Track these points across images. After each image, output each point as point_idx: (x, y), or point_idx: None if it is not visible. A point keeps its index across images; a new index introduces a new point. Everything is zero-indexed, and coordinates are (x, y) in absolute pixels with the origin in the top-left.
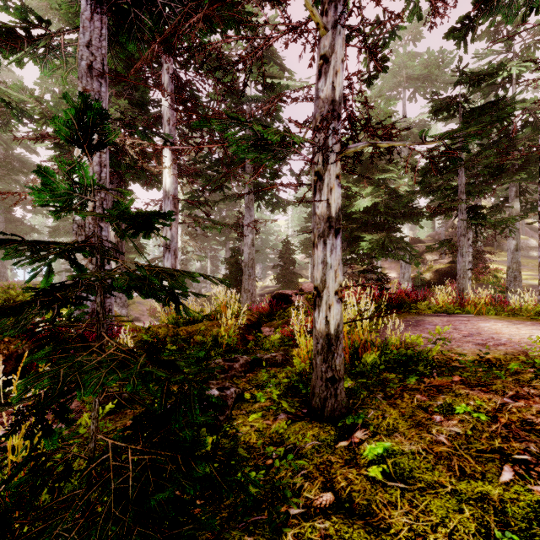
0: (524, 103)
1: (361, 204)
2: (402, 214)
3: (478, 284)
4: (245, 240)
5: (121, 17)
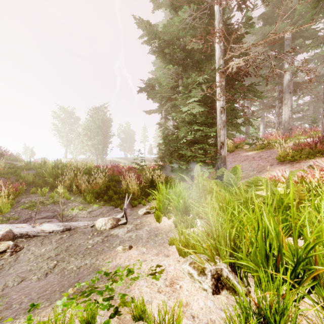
0: None
1: None
2: None
3: None
4: None
5: None
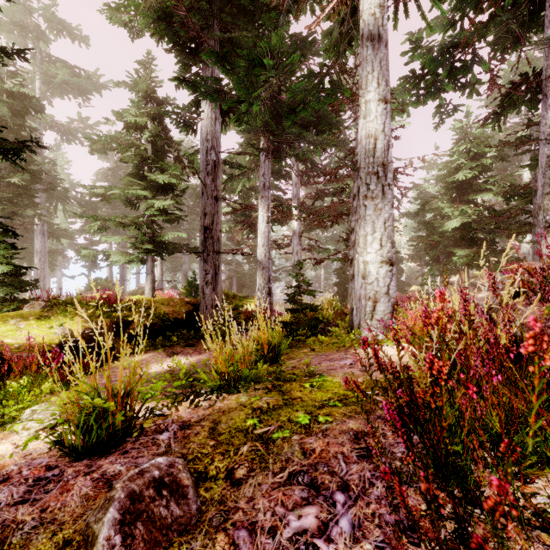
0: None
1: (449, 225)
2: (504, 227)
3: None
4: None
5: (277, 157)
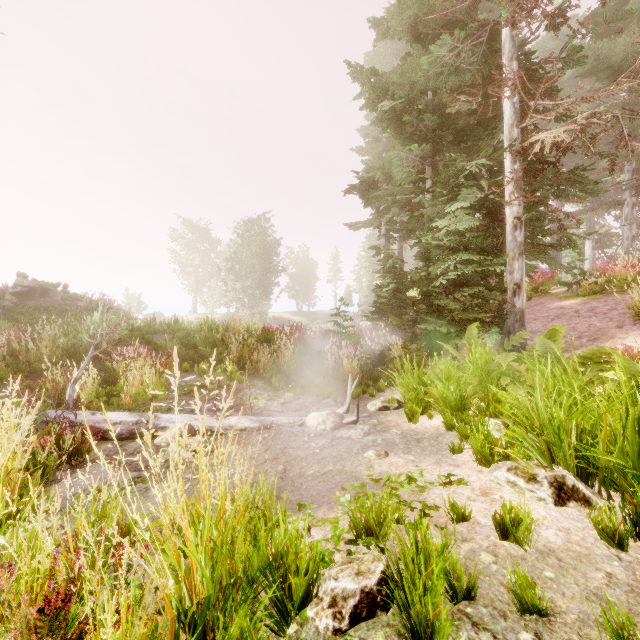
0: None
1: None
2: None
3: None
4: None
5: None
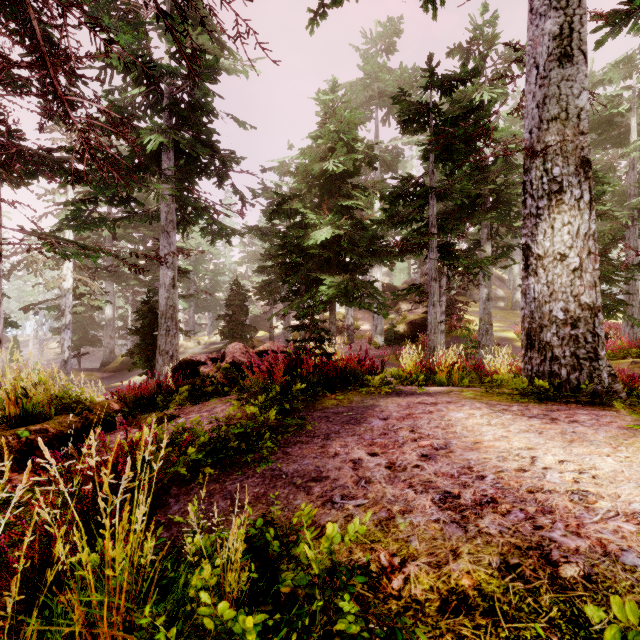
0: (496, 132)
1: (318, 235)
2: (371, 253)
3: (452, 337)
4: (161, 279)
5: None
